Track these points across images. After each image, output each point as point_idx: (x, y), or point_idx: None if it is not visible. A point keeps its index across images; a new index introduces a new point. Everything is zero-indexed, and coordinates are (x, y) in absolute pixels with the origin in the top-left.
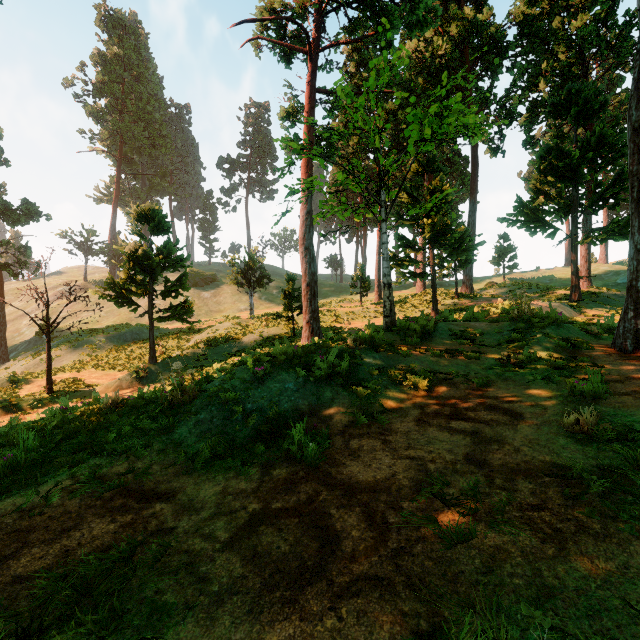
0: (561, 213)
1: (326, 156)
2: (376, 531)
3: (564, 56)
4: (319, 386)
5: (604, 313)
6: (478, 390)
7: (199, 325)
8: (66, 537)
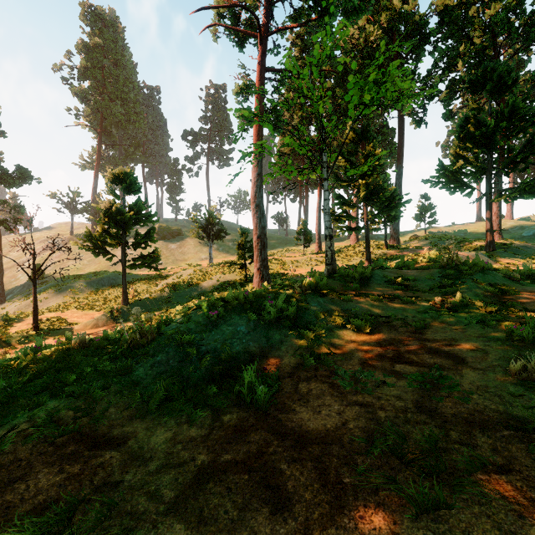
0: (477, 175)
1: (274, 127)
2: (331, 494)
3: (479, 40)
4: (269, 329)
5: (516, 261)
6: (416, 333)
7: (166, 272)
8: (10, 490)
